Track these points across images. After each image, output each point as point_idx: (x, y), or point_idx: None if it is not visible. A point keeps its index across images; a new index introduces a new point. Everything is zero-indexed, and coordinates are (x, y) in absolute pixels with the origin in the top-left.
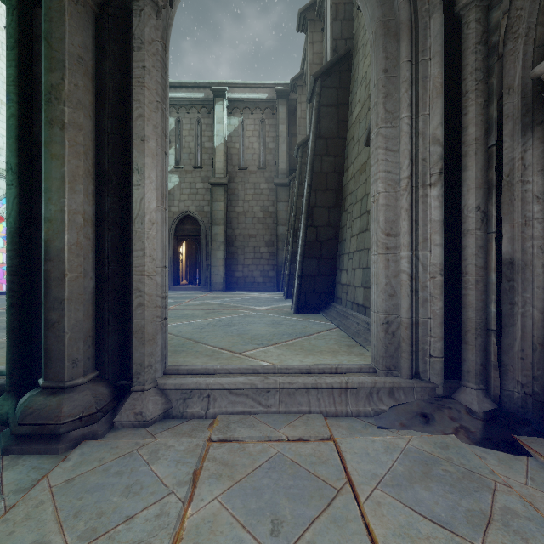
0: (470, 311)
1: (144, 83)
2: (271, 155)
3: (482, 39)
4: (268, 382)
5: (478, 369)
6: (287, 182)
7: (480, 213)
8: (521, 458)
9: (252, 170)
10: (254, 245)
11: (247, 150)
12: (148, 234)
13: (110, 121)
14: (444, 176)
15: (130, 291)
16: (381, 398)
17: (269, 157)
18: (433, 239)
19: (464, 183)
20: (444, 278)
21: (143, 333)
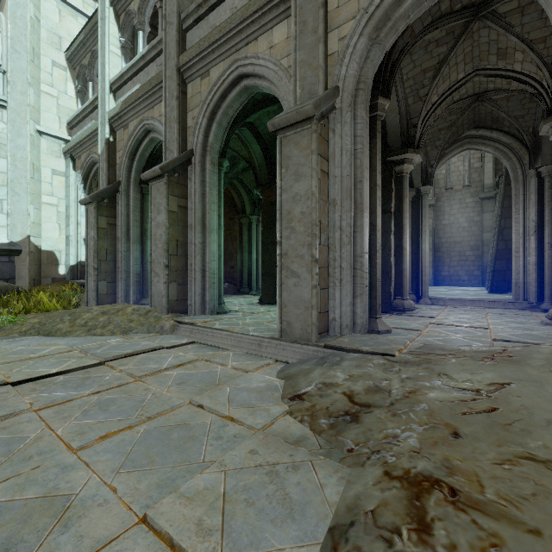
0: (546, 277)
1: (425, 217)
2: (476, 174)
3: (550, 187)
4: (465, 299)
5: (548, 296)
6: (493, 195)
7: (549, 245)
8: (546, 313)
9: (457, 189)
10: (459, 249)
11: (453, 174)
12: (426, 256)
13: (413, 226)
14: (539, 231)
15: (419, 272)
16: (508, 305)
17: (474, 175)
18: (532, 253)
19: (544, 234)
20: (539, 267)
21: (425, 282)
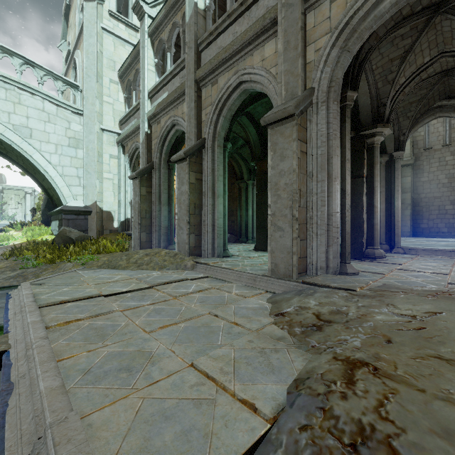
0: None
1: (398, 178)
2: None
3: None
4: (436, 249)
5: None
6: None
7: None
8: None
9: (437, 148)
10: (438, 204)
11: (432, 135)
12: (399, 212)
13: (387, 186)
14: None
15: (392, 225)
16: None
17: (454, 135)
18: None
19: None
20: None
21: (397, 235)
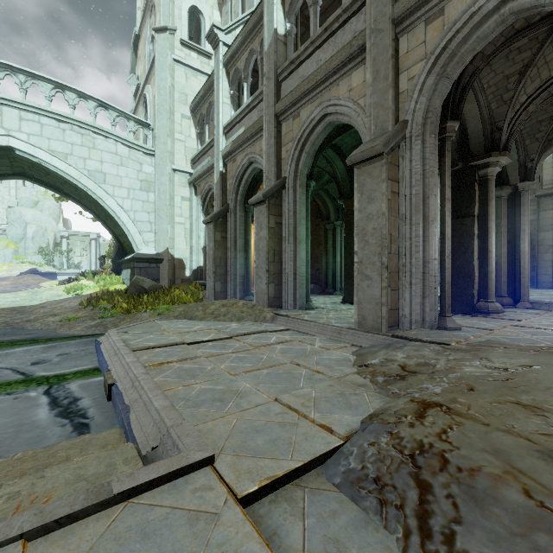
0: None
1: (524, 215)
2: None
3: None
4: None
5: None
6: None
7: None
8: None
9: None
10: None
11: None
12: (525, 257)
13: (510, 225)
14: None
15: (517, 274)
16: None
17: None
18: None
19: None
20: None
21: (524, 285)
